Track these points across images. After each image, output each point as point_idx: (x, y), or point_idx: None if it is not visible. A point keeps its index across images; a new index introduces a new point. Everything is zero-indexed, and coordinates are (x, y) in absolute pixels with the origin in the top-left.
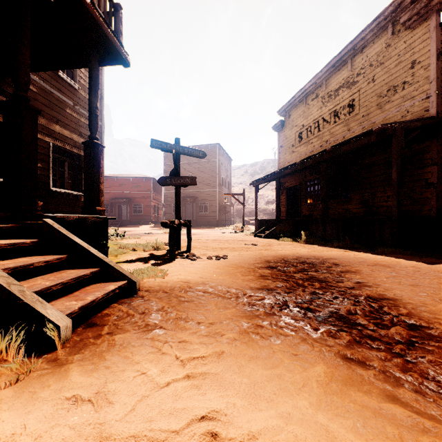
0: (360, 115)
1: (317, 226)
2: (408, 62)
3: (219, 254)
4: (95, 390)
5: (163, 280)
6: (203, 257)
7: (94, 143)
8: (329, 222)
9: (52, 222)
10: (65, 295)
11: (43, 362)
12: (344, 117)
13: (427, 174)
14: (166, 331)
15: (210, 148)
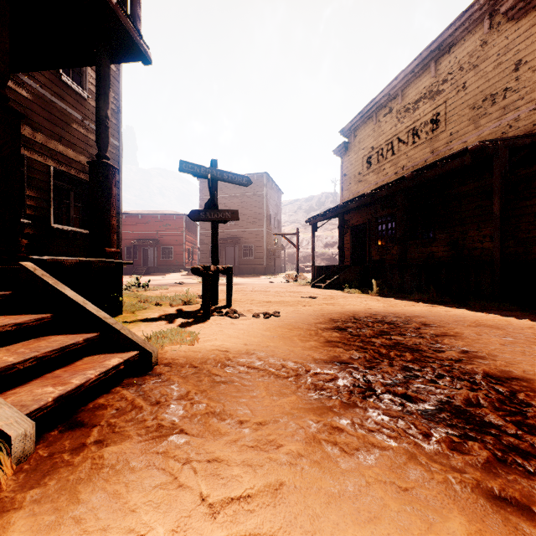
0: (447, 133)
1: (392, 273)
2: (511, 63)
3: (269, 310)
4: None
5: (192, 347)
6: (247, 314)
7: (104, 164)
8: (407, 268)
9: (33, 266)
10: (40, 375)
11: None
12: (426, 135)
13: None
14: (188, 439)
15: (256, 179)
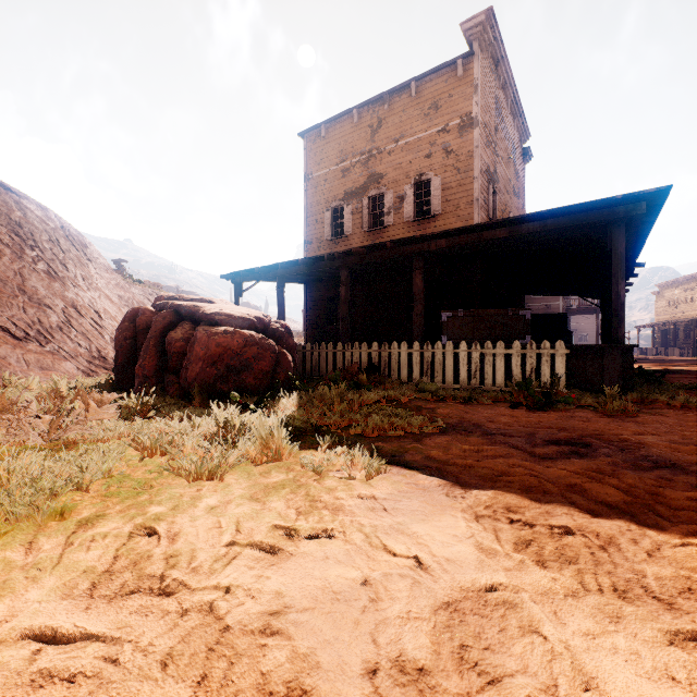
0: (695, 305)
1: (671, 351)
2: None
3: None
4: None
5: None
6: None
7: None
8: (675, 349)
9: None
10: None
11: None
12: (689, 303)
13: None
14: None
15: None
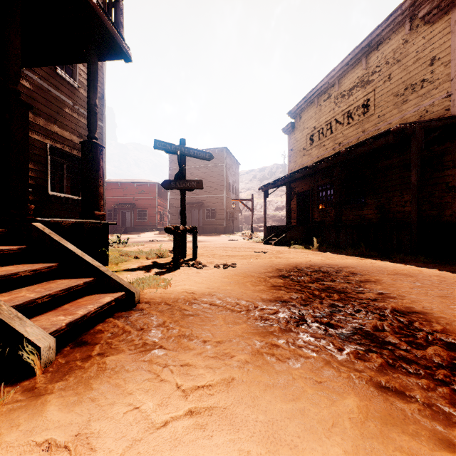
0: (376, 116)
1: (330, 232)
2: (427, 59)
3: (227, 262)
4: (75, 431)
5: (166, 290)
6: (210, 265)
7: (93, 143)
8: (342, 228)
9: (42, 226)
10: (53, 308)
11: (18, 391)
12: (359, 117)
13: (448, 177)
14: (166, 352)
15: (217, 152)
